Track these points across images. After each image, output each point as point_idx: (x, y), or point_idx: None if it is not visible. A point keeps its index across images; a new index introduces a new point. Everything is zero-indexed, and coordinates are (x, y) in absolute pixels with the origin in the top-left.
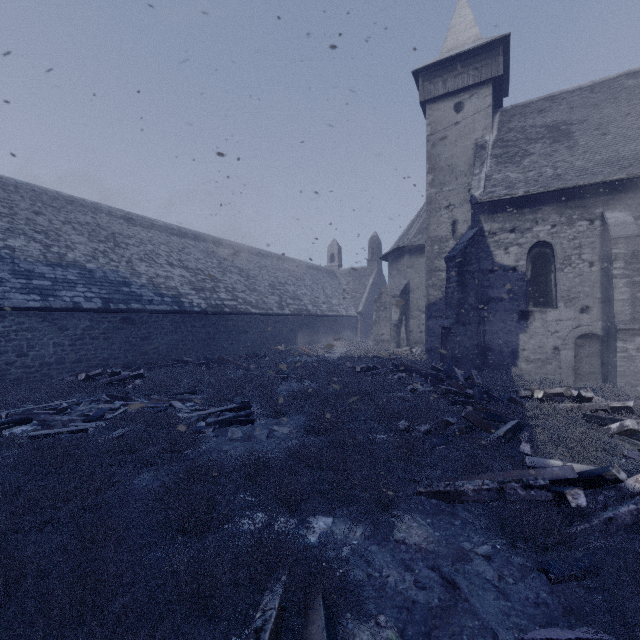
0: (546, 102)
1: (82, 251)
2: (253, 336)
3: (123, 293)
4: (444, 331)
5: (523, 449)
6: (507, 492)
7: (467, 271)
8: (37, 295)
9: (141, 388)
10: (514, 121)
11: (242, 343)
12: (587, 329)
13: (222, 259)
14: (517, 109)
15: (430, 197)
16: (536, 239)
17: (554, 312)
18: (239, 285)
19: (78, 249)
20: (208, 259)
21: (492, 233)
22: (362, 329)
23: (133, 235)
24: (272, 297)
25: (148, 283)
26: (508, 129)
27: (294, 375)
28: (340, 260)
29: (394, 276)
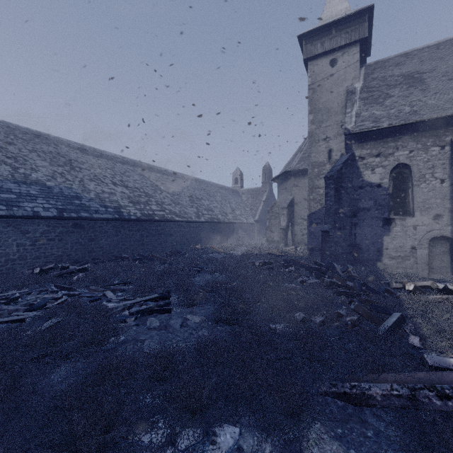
0: (401, 58)
1: (44, 172)
2: (177, 238)
3: (75, 205)
4: (324, 234)
5: (412, 341)
6: (421, 401)
7: (342, 187)
8: (3, 205)
9: (83, 280)
10: (376, 72)
11: (168, 243)
12: (439, 232)
13: (154, 180)
14: (378, 64)
15: (311, 132)
16: (397, 162)
17: (412, 219)
18: (166, 200)
19: (41, 171)
20: (143, 180)
21: (361, 157)
22: (258, 233)
23: (86, 161)
24: (191, 209)
25: (95, 197)
26: (372, 78)
27: (207, 268)
28: (242, 182)
29: (282, 193)
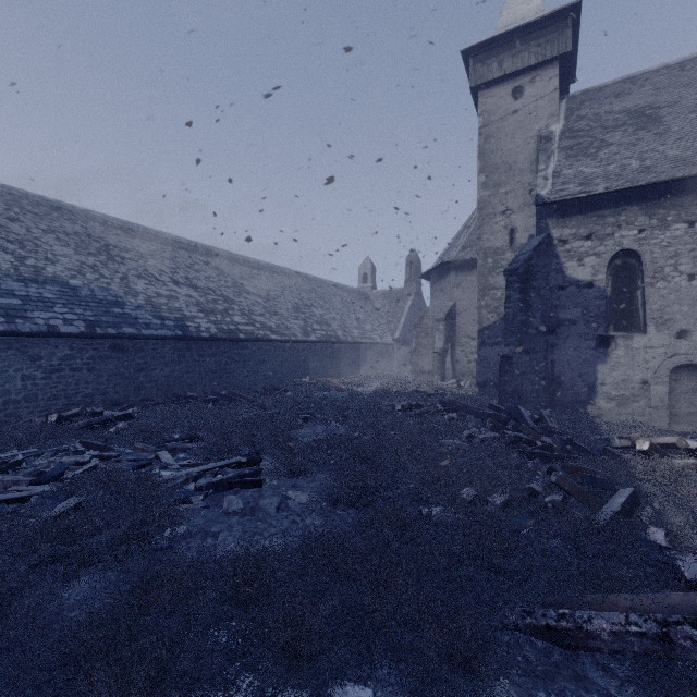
0: (624, 84)
1: (65, 265)
2: (273, 367)
3: (114, 315)
4: (503, 361)
5: (653, 537)
6: (679, 645)
7: (532, 287)
8: (1, 316)
9: (124, 433)
10: (585, 108)
11: (260, 375)
12: (685, 358)
13: (238, 277)
14: (588, 94)
15: (483, 201)
16: (619, 247)
17: (642, 337)
18: (257, 307)
19: (60, 262)
20: (221, 277)
21: (562, 241)
22: (399, 358)
23: (132, 248)
24: (296, 321)
25: (146, 303)
26: (578, 117)
27: (320, 414)
28: (374, 281)
29: (437, 297)
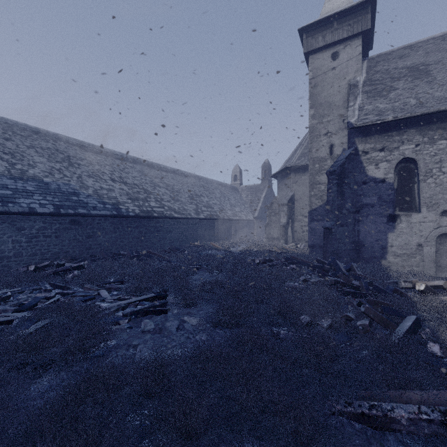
0: (405, 50)
1: (41, 168)
2: (176, 235)
3: (72, 201)
4: (326, 231)
5: (431, 349)
6: None
7: (345, 182)
8: None
9: (78, 278)
10: (379, 65)
11: (167, 240)
12: (446, 229)
13: (153, 177)
14: (381, 57)
15: (312, 127)
16: (402, 156)
17: (418, 215)
18: (166, 196)
19: (38, 167)
20: (142, 177)
21: (365, 152)
22: (257, 229)
23: (84, 158)
24: (191, 205)
25: (93, 194)
26: (375, 71)
27: (206, 266)
28: (241, 179)
29: (282, 189)
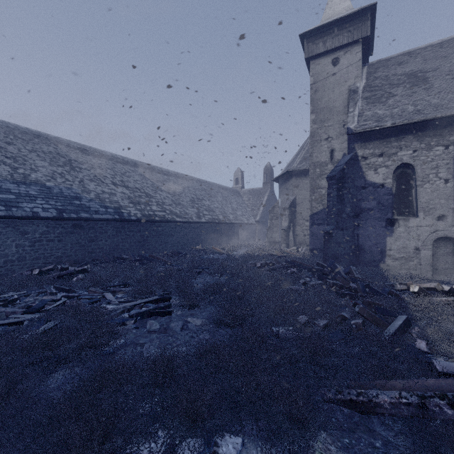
0: (404, 56)
1: (43, 173)
2: (177, 238)
3: (75, 205)
4: (326, 235)
5: (419, 345)
6: (431, 410)
7: (344, 187)
8: (2, 206)
9: (82, 281)
10: (379, 72)
11: (169, 244)
12: (443, 233)
13: (155, 181)
14: (381, 63)
15: (313, 131)
16: (400, 161)
17: (415, 220)
18: (167, 200)
19: (40, 171)
20: (144, 181)
21: (364, 157)
22: (259, 233)
23: (86, 162)
24: (192, 209)
25: (95, 198)
26: (374, 78)
27: (208, 269)
28: (243, 183)
29: (284, 193)
